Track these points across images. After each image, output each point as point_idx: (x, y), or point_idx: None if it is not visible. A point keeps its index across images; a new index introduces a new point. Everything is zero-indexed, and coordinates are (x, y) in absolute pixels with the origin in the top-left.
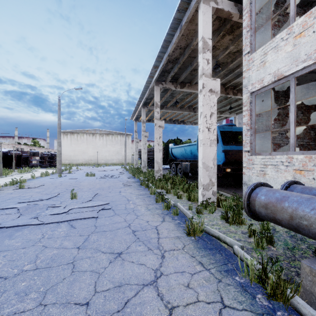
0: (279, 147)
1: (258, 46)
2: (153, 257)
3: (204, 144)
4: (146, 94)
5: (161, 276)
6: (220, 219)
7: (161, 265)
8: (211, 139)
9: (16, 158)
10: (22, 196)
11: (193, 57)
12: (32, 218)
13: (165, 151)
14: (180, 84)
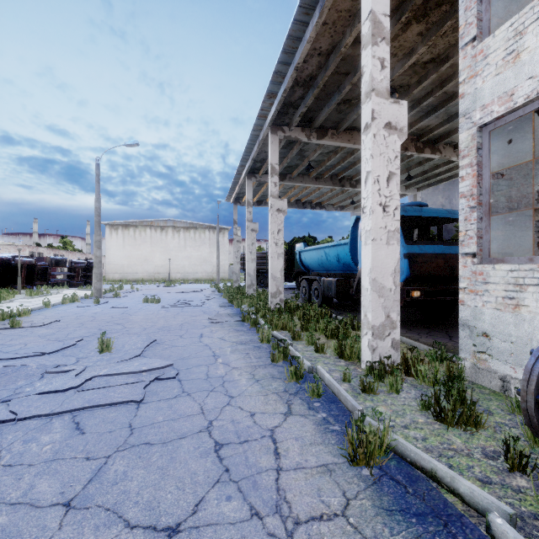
0: (537, 247)
1: (494, 25)
2: None
3: (375, 241)
4: (254, 151)
5: None
6: (419, 409)
7: None
8: (389, 229)
9: (26, 270)
10: (8, 345)
11: (344, 73)
12: None
13: (288, 257)
14: (317, 131)
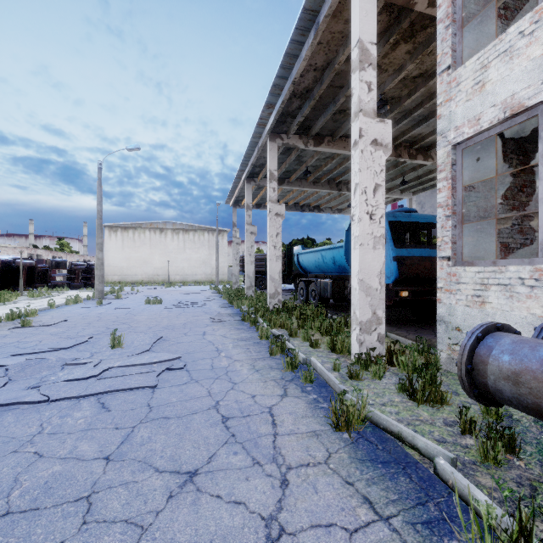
0: (506, 251)
1: (467, 55)
2: (264, 485)
3: (363, 245)
4: (253, 156)
5: (281, 538)
6: (396, 392)
7: (280, 507)
8: (376, 235)
9: (26, 272)
10: (23, 342)
11: (339, 86)
12: (30, 389)
13: (287, 259)
14: (314, 139)
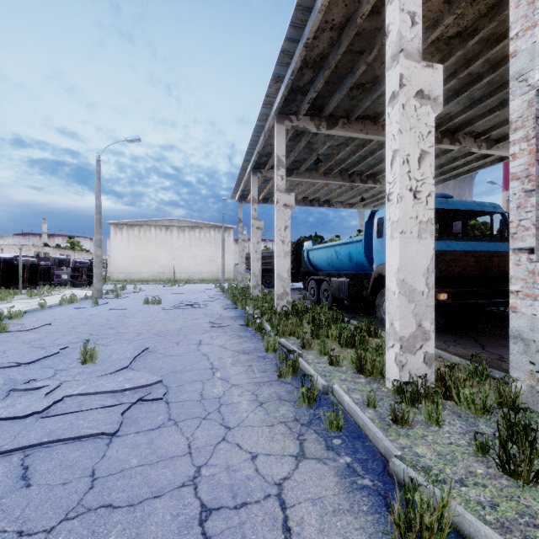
0: None
1: None
2: None
3: (404, 234)
4: (259, 143)
5: None
6: (473, 452)
7: None
8: (421, 220)
9: (28, 270)
10: None
11: (359, 51)
12: None
13: (295, 256)
14: (327, 121)
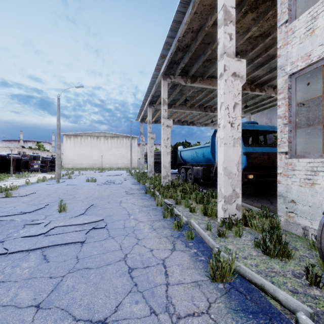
0: None
1: (299, 13)
2: None
3: (226, 144)
4: (153, 90)
5: None
6: (253, 247)
7: None
8: (235, 137)
9: (15, 162)
10: (3, 208)
11: (207, 43)
12: None
13: (173, 154)
14: (191, 78)
